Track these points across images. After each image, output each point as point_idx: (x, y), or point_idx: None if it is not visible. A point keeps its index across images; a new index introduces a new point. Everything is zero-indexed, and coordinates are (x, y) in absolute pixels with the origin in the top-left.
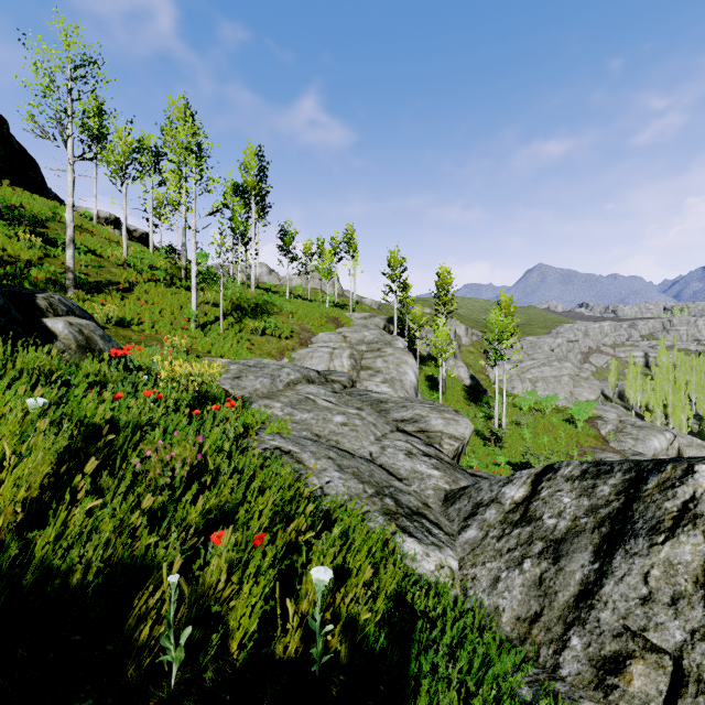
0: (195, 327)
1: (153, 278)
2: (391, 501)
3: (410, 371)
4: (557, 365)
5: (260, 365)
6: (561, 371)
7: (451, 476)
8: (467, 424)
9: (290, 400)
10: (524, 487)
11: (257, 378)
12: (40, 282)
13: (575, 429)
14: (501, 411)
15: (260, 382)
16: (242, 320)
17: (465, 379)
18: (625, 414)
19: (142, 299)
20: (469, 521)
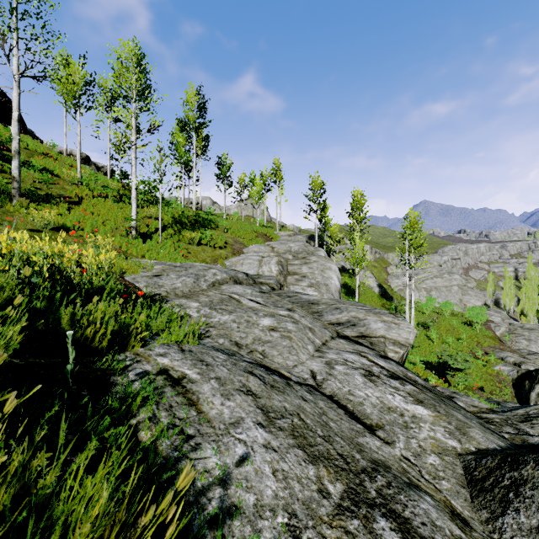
0: (135, 235)
1: (102, 194)
2: (393, 531)
3: (333, 277)
4: (448, 277)
5: (186, 265)
6: (451, 282)
7: (449, 418)
8: (409, 328)
9: (210, 299)
10: None
11: (179, 277)
12: None
13: (474, 330)
14: (410, 314)
15: (181, 281)
16: (181, 231)
17: (374, 287)
18: (507, 318)
19: (88, 210)
20: None
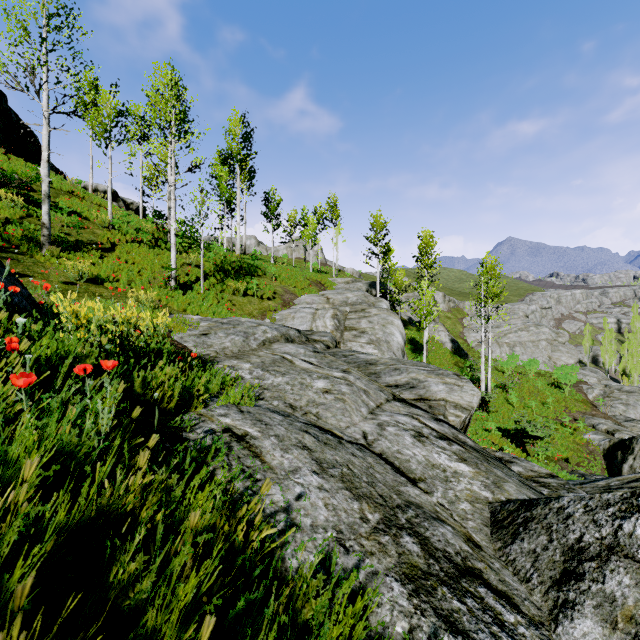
0: (174, 286)
1: (136, 239)
2: (414, 544)
3: (396, 332)
4: (535, 330)
5: (234, 322)
6: (538, 336)
7: (488, 474)
8: (473, 391)
9: (262, 360)
10: None
11: (227, 335)
12: (14, 239)
13: (562, 393)
14: (486, 374)
15: (230, 340)
16: (224, 280)
17: (446, 343)
18: (605, 379)
19: (122, 258)
20: (570, 592)
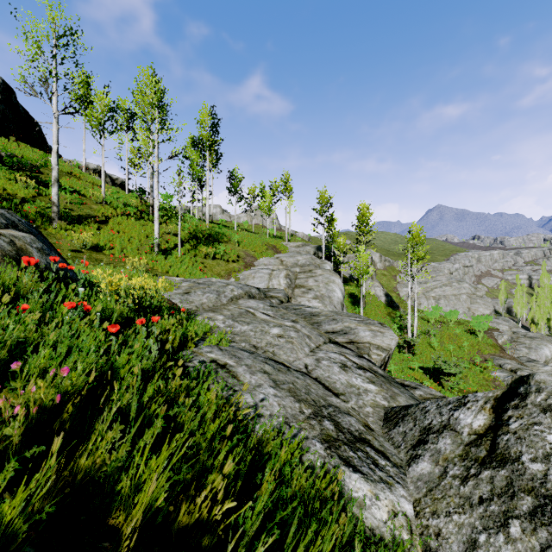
0: (157, 252)
1: (125, 212)
2: (330, 425)
3: (337, 289)
4: (457, 285)
5: (208, 282)
6: (460, 291)
7: (387, 391)
8: (392, 336)
9: (231, 313)
10: (484, 414)
11: (204, 293)
12: (30, 215)
13: (476, 338)
14: (413, 323)
15: (206, 297)
16: (197, 246)
17: (381, 296)
18: (515, 326)
19: (115, 229)
20: (419, 450)
